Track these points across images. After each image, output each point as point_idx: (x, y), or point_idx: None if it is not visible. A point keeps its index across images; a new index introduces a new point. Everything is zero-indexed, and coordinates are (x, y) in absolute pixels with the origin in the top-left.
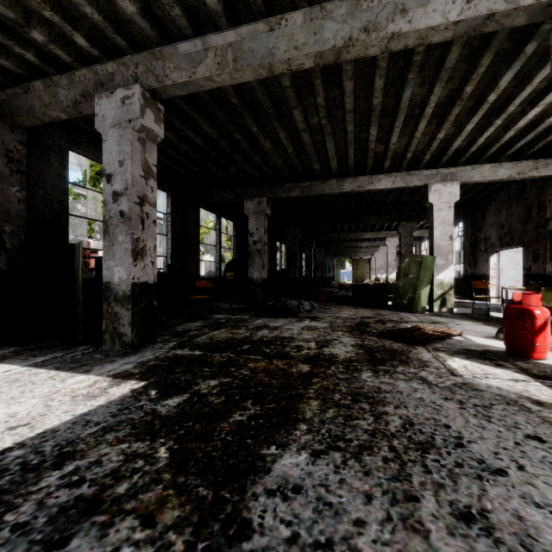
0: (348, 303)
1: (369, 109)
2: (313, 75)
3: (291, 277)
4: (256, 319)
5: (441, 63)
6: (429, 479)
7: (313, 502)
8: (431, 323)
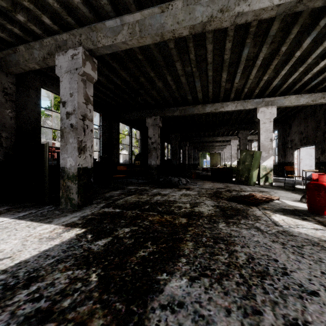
0: (208, 179)
1: (222, 61)
2: (188, 40)
3: (174, 163)
4: (153, 189)
5: (267, 32)
6: (268, 298)
7: (191, 314)
8: (259, 191)
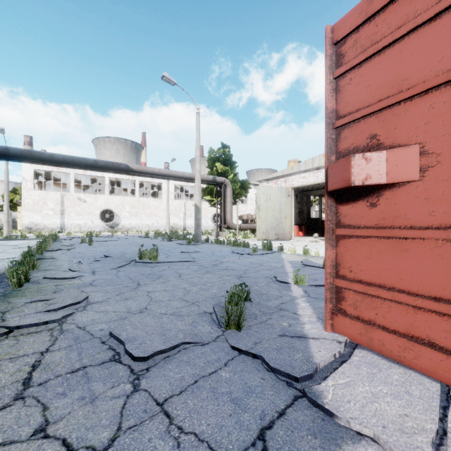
0: None
1: None
2: None
3: None
4: None
5: None
6: None
7: None
8: None
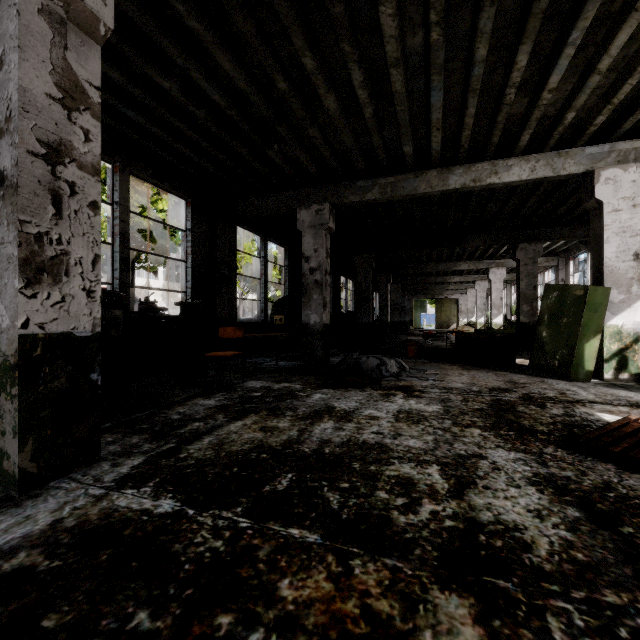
0: (450, 359)
1: None
2: None
3: (361, 321)
4: (312, 392)
5: None
6: None
7: None
8: (630, 405)
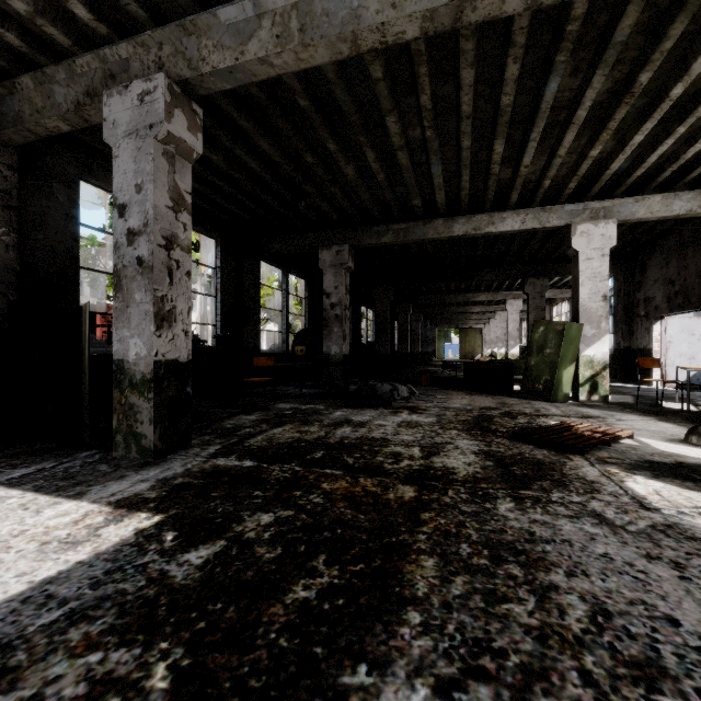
0: (459, 387)
1: (495, 113)
2: (416, 59)
3: (380, 352)
4: (334, 410)
5: (607, 36)
6: None
7: None
8: (581, 417)
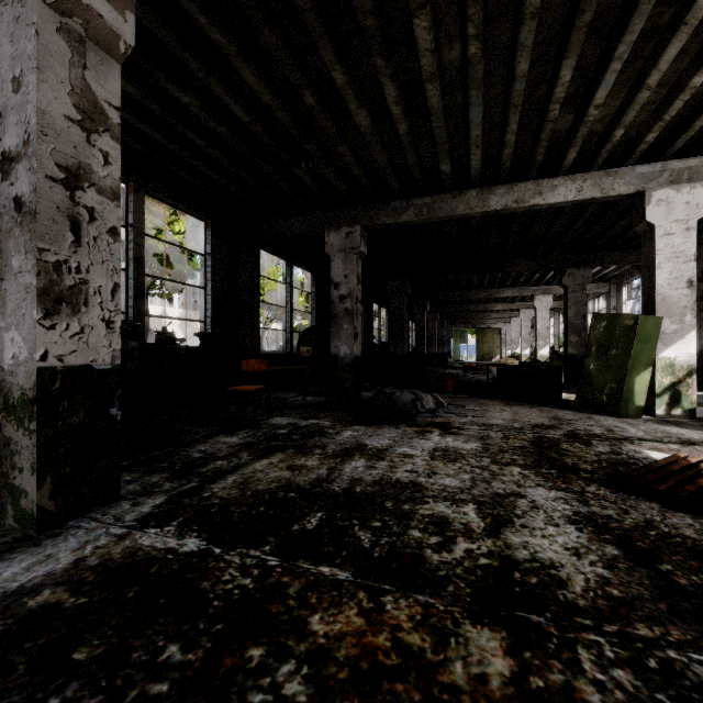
0: (491, 394)
1: (571, 10)
2: None
3: (396, 353)
4: (342, 429)
5: None
6: None
7: None
8: (681, 442)
